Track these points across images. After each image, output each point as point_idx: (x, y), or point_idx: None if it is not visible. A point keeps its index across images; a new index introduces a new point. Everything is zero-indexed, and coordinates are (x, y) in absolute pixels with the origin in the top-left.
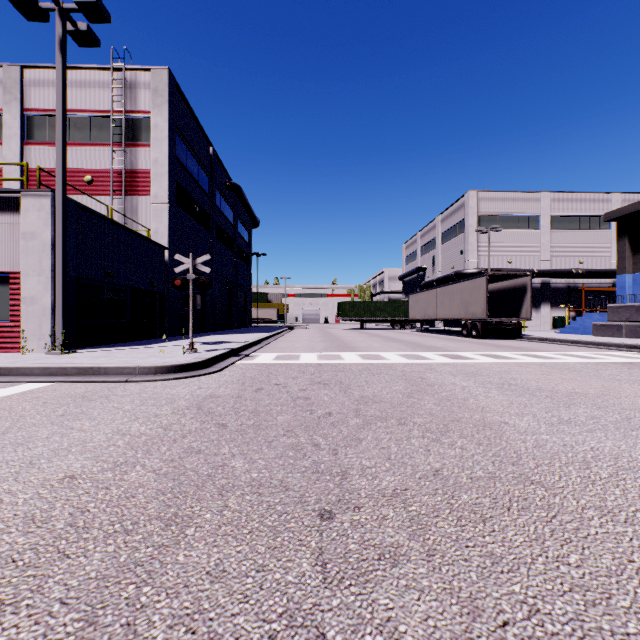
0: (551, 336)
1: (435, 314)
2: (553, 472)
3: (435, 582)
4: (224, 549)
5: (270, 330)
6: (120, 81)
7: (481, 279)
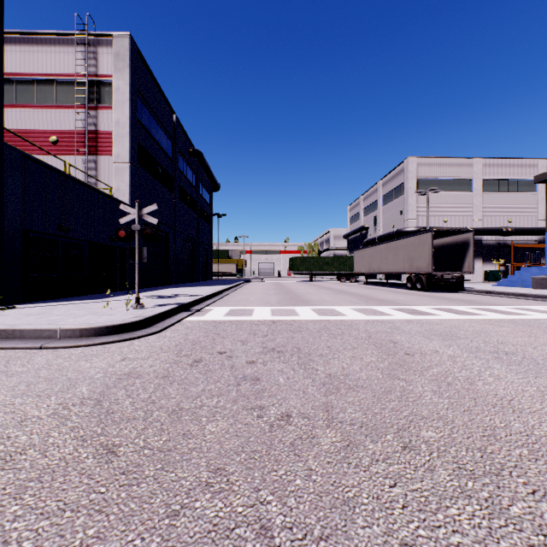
0: (493, 289)
1: (380, 268)
2: None
3: None
4: None
5: (228, 283)
6: (84, 46)
7: (426, 235)
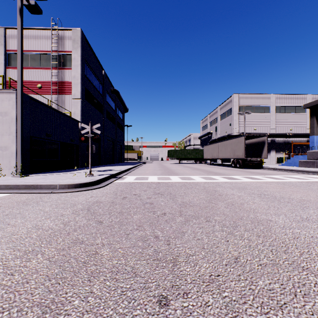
0: (278, 167)
1: (217, 156)
2: (314, 259)
3: None
4: None
5: (133, 164)
6: (56, 35)
7: (241, 138)
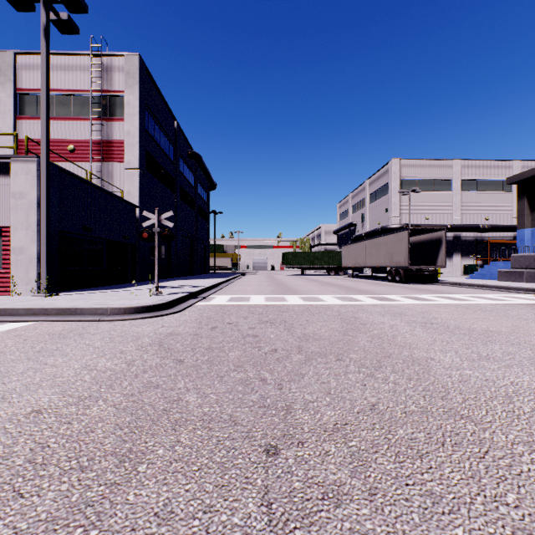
0: (463, 281)
1: (364, 262)
2: (480, 406)
3: (378, 525)
4: (173, 487)
5: (225, 276)
6: (98, 65)
7: (403, 233)
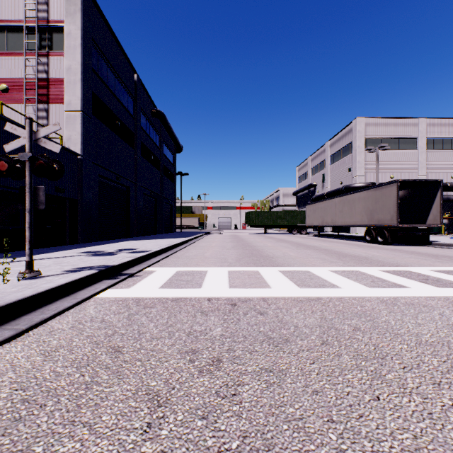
0: None
1: (334, 221)
2: None
3: None
4: None
5: (188, 235)
6: None
7: (390, 186)
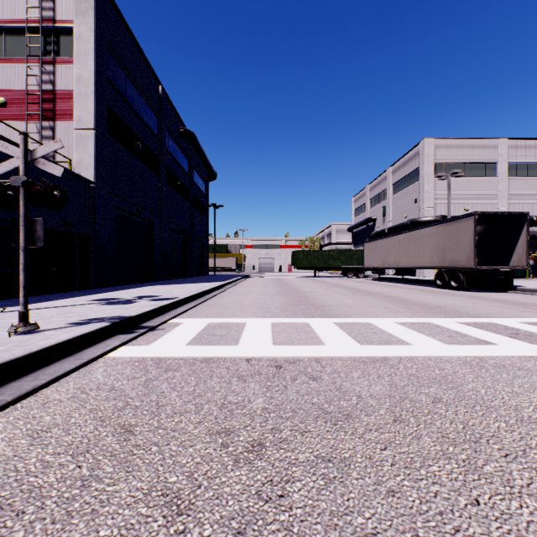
0: None
1: (397, 262)
2: None
3: None
4: None
5: (223, 279)
6: None
7: (465, 220)
